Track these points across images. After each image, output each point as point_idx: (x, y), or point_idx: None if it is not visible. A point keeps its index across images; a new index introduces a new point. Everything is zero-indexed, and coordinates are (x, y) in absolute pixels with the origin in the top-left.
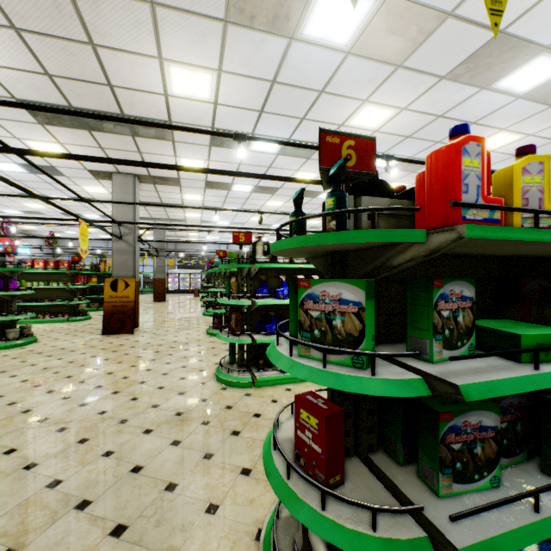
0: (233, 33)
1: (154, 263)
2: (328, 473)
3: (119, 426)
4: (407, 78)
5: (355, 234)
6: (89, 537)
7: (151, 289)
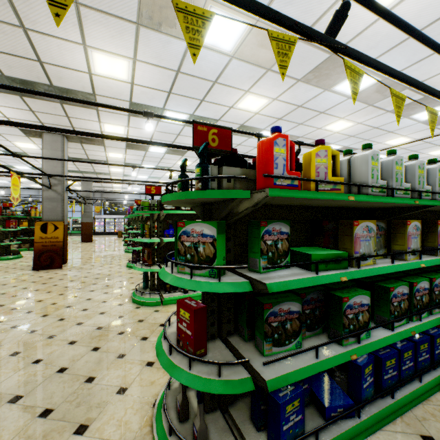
0: (144, 33)
1: (82, 209)
2: (195, 347)
3: (47, 340)
4: (275, 78)
5: (208, 192)
6: (21, 420)
7: (79, 232)
